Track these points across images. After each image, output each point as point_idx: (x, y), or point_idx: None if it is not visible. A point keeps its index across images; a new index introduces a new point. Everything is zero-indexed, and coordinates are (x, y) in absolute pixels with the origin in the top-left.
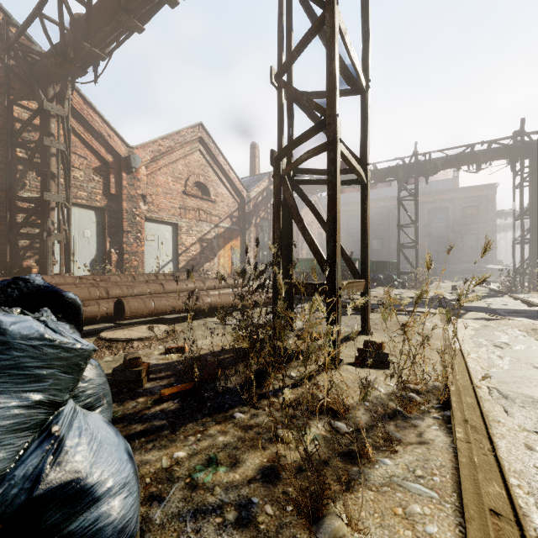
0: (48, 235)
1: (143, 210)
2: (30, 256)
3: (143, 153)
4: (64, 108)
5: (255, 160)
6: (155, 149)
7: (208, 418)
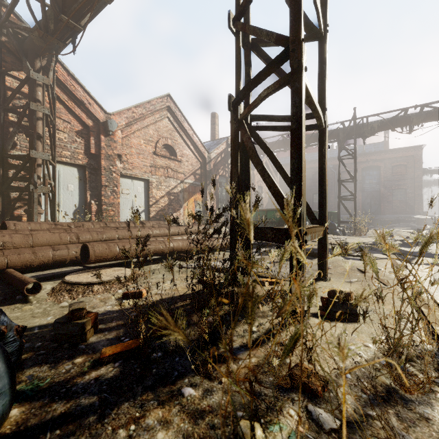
0: (34, 188)
1: (119, 168)
2: (21, 206)
3: (119, 119)
4: (48, 77)
5: (215, 127)
6: (130, 115)
7: (150, 393)
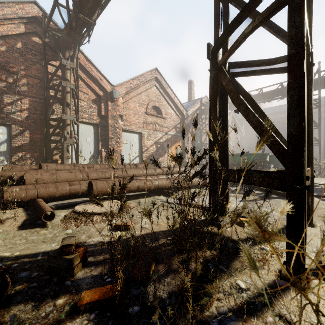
0: (64, 140)
1: (120, 124)
2: (57, 153)
3: (120, 89)
4: (73, 62)
5: (191, 91)
6: (128, 86)
7: None
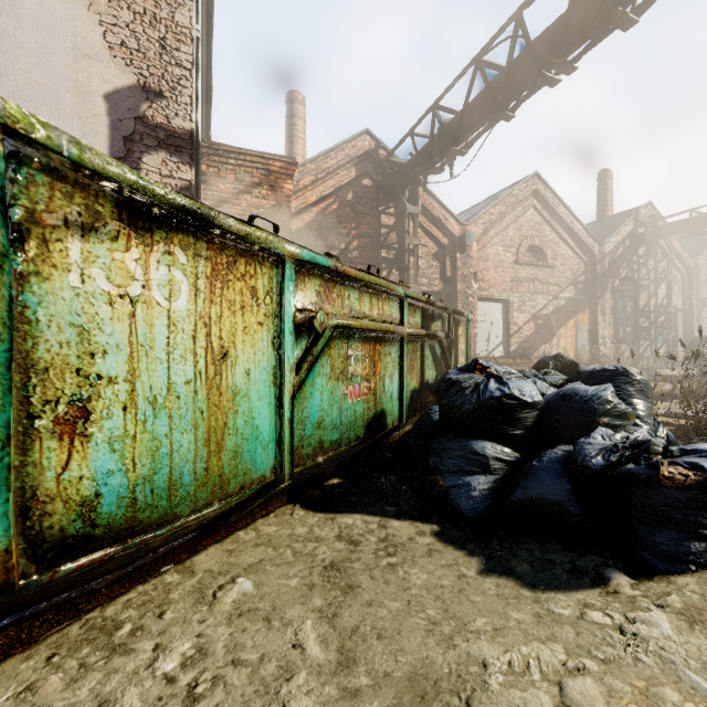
0: None
1: (474, 289)
2: None
3: (474, 228)
4: (418, 206)
5: (606, 194)
6: (486, 219)
7: None
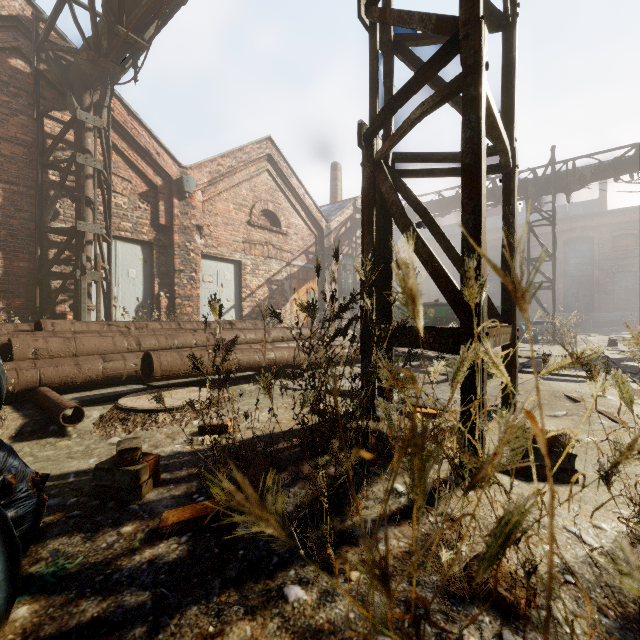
0: (82, 274)
1: (199, 245)
2: (65, 300)
3: (198, 174)
4: (101, 117)
5: (337, 184)
6: (214, 169)
7: (234, 592)
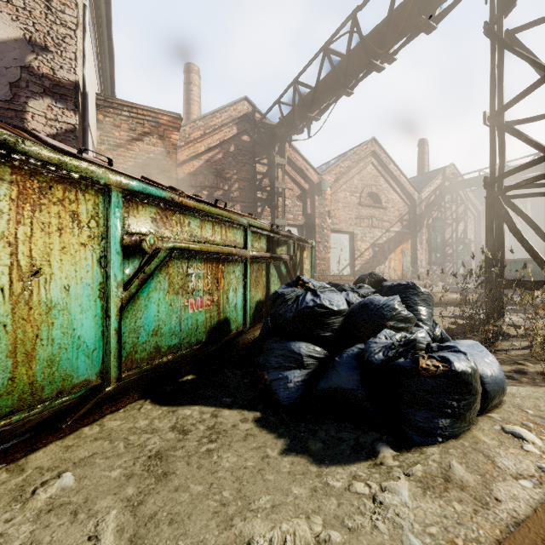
0: None
1: (328, 224)
2: None
3: (328, 177)
4: (285, 158)
5: (424, 156)
6: (337, 171)
7: None
